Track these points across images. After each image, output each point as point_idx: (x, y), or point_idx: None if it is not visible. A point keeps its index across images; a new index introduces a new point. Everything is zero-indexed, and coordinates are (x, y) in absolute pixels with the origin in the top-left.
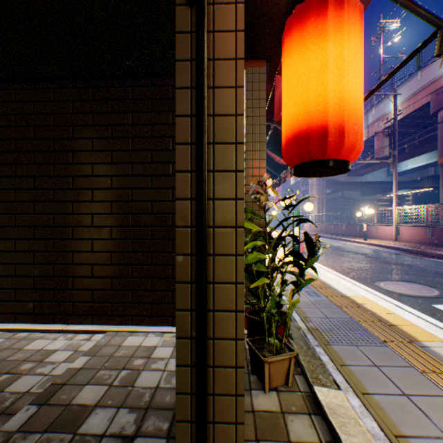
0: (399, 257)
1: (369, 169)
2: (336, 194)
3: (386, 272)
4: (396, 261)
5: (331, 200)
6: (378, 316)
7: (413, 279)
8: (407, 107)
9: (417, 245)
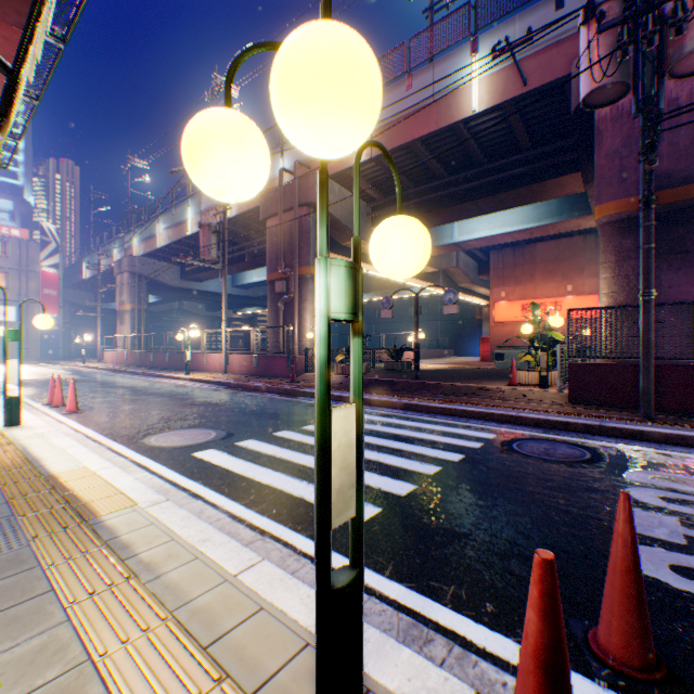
0: (215, 394)
1: (211, 274)
2: (173, 305)
3: (179, 418)
4: (207, 400)
5: (166, 313)
6: (73, 496)
7: (203, 423)
8: (243, 204)
9: (245, 377)
